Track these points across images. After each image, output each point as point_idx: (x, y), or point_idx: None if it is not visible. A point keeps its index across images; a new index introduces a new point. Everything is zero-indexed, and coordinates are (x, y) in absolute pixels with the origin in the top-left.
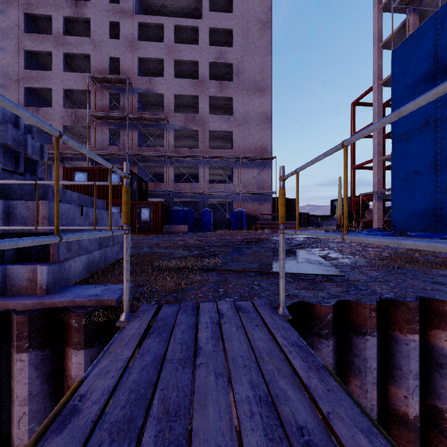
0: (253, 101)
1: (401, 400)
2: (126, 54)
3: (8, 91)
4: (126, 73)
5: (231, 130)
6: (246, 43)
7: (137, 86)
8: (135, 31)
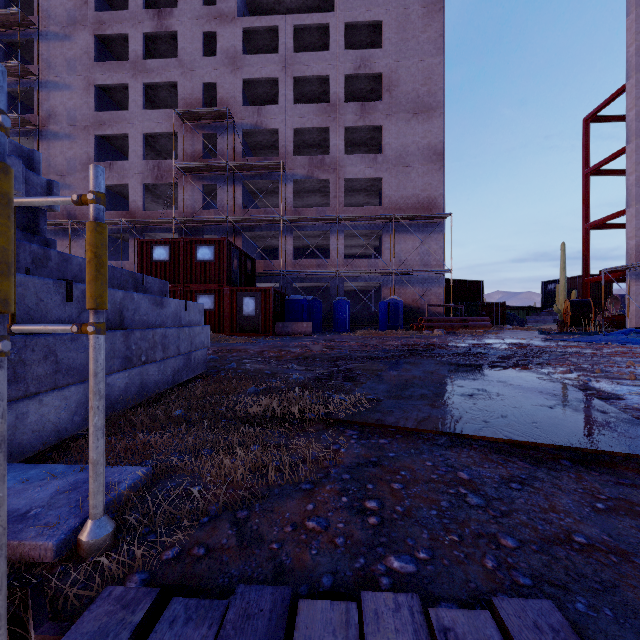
0: (414, 129)
1: None
2: (225, 76)
3: (75, 142)
4: (225, 104)
5: (379, 177)
6: (402, 40)
7: (240, 122)
8: (238, 41)
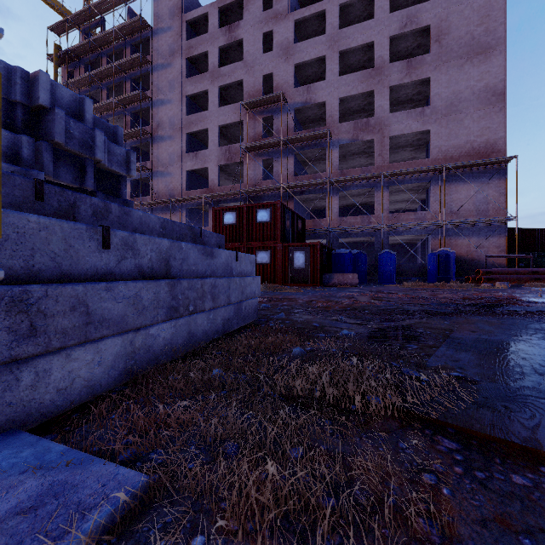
0: (468, 73)
1: None
2: (280, 65)
3: (174, 141)
4: (280, 89)
5: (427, 129)
6: None
7: (292, 102)
8: (291, 33)
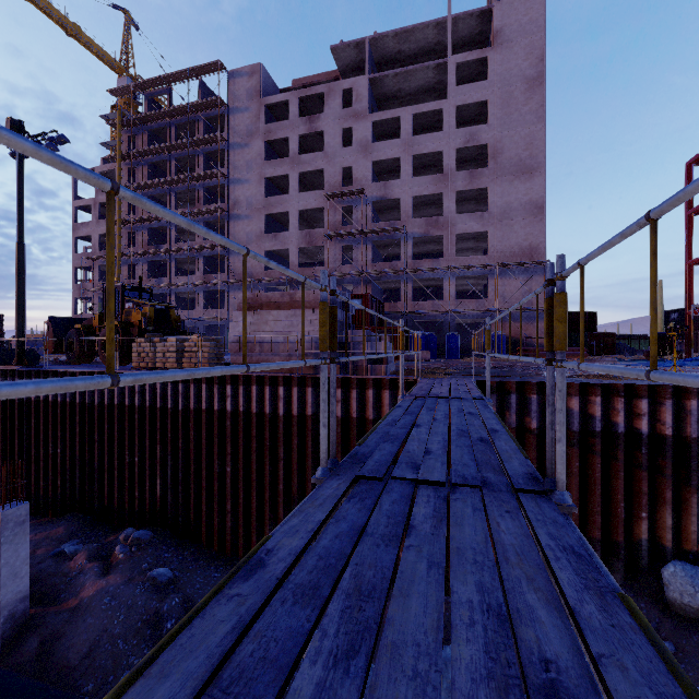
0: (517, 188)
1: (529, 422)
2: (359, 161)
3: (251, 221)
4: (359, 182)
5: (485, 231)
6: (506, 114)
7: (371, 195)
8: (369, 132)
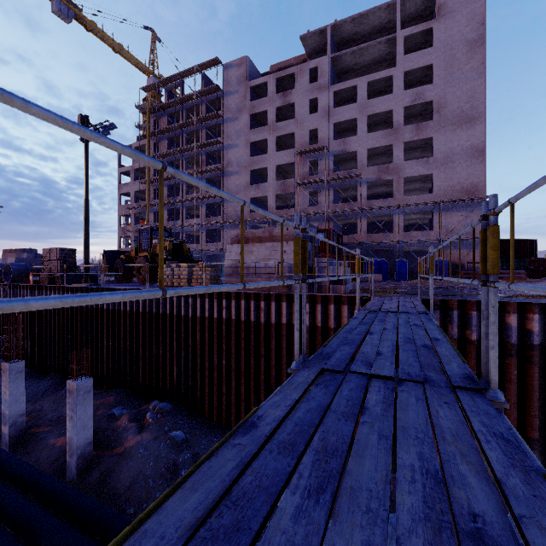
0: (459, 135)
1: (469, 335)
2: (322, 123)
3: (240, 175)
4: (322, 141)
5: (430, 173)
6: (449, 74)
7: (332, 150)
8: (331, 100)
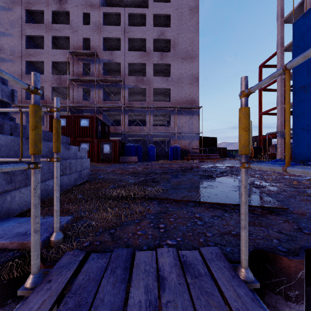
0: (185, 66)
1: None
2: (94, 35)
3: (14, 64)
4: (94, 49)
5: (169, 88)
6: (180, 24)
7: (102, 58)
8: (101, 18)
